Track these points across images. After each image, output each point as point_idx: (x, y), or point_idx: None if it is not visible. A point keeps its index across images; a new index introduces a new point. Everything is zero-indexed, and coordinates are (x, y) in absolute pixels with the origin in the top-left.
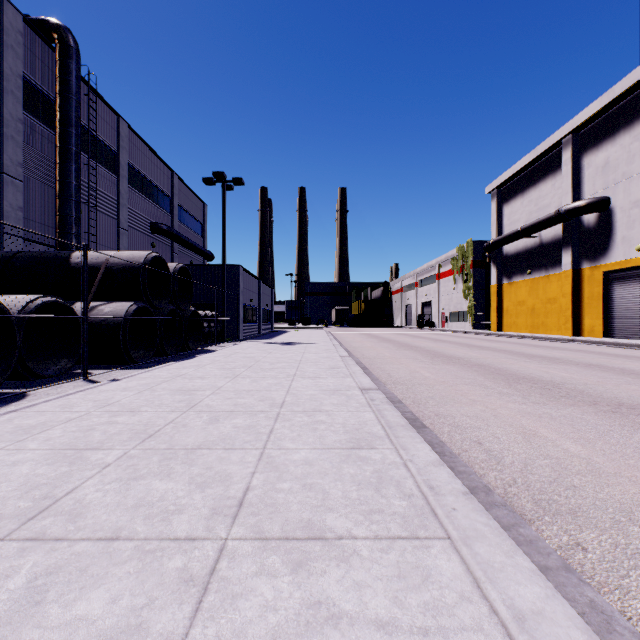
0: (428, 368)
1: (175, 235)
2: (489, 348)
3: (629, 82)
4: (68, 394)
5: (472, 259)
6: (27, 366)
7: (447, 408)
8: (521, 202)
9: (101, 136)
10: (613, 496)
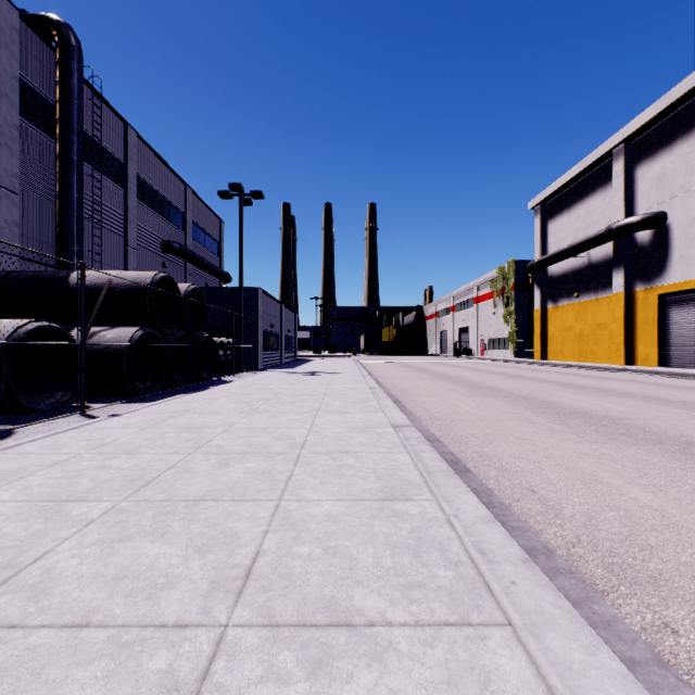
0: (468, 401)
1: (188, 254)
2: (534, 378)
3: (688, 85)
4: (59, 432)
5: (514, 281)
6: (16, 399)
7: (492, 448)
8: (568, 218)
9: (106, 145)
10: None
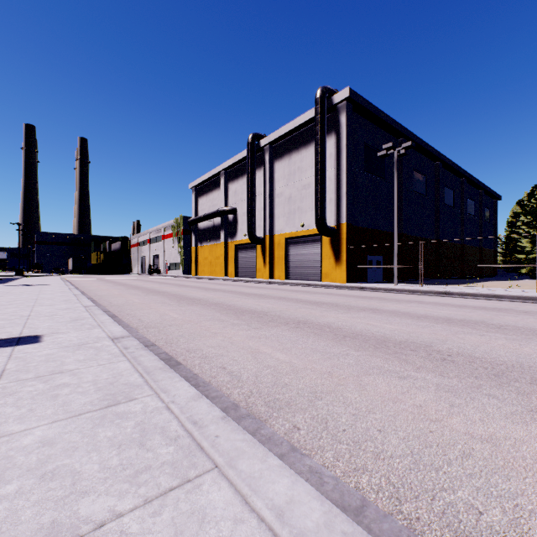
0: (121, 291)
1: None
2: (171, 283)
3: (240, 157)
4: None
5: (183, 228)
6: None
7: (111, 299)
8: (206, 199)
9: None
10: (130, 304)
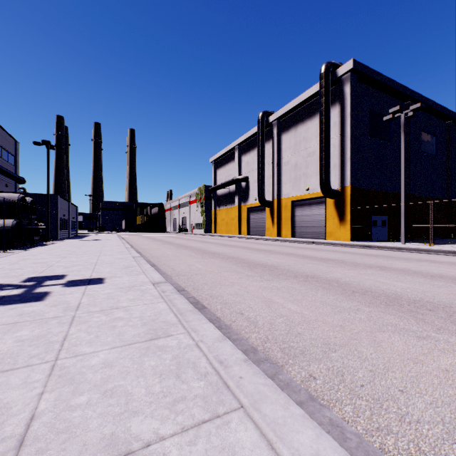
0: (158, 246)
1: None
2: (195, 240)
3: (252, 133)
4: (20, 252)
5: (204, 195)
6: None
7: (151, 251)
8: (223, 170)
9: None
10: (166, 256)
